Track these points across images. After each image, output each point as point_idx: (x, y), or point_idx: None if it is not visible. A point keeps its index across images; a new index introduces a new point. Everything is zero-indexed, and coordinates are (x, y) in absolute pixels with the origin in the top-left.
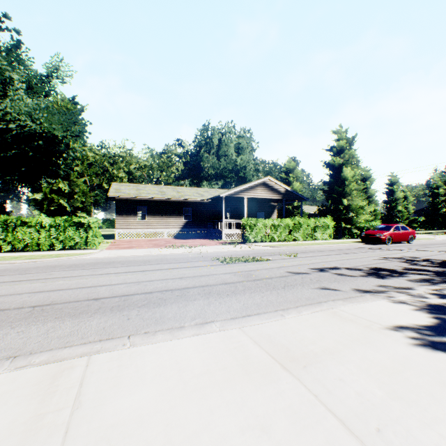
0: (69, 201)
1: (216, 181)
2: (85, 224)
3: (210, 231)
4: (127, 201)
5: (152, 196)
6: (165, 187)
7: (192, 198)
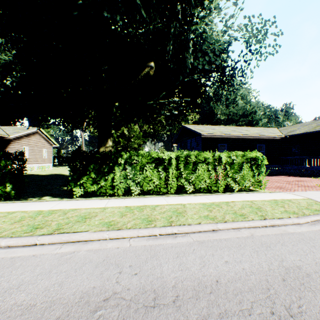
0: (128, 143)
1: (228, 125)
2: (256, 160)
3: (285, 167)
4: (210, 139)
5: (235, 133)
6: (225, 127)
7: (271, 135)
